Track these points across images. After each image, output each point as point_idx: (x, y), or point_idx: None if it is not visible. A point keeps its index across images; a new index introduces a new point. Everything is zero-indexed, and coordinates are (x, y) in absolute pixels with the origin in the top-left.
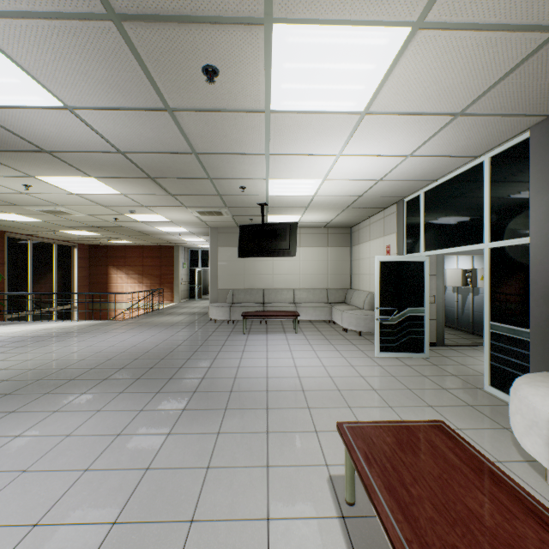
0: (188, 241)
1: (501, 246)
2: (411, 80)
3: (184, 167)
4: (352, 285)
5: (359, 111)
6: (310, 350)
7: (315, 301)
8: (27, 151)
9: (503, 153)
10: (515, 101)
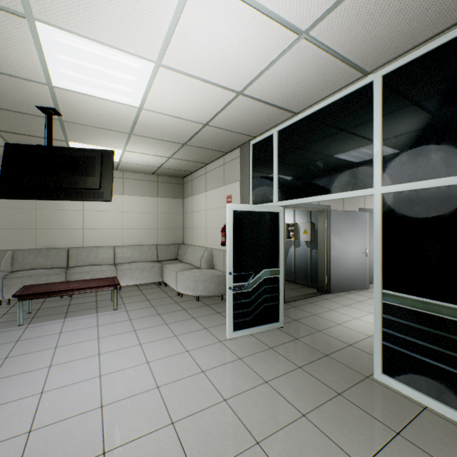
0: None
1: (402, 191)
2: None
3: None
4: (185, 239)
5: None
6: (135, 344)
7: (142, 260)
8: None
9: (405, 68)
10: None
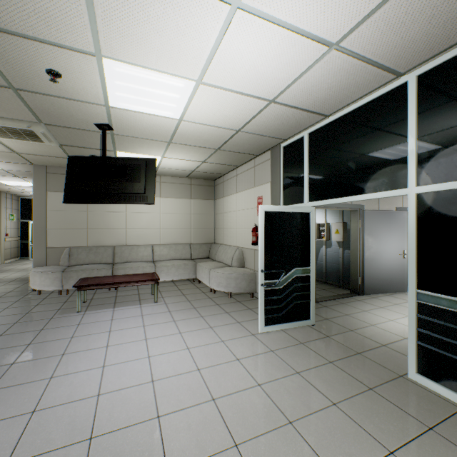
0: (11, 186)
1: (437, 191)
2: None
3: None
4: (216, 239)
5: None
6: (175, 333)
7: (177, 258)
8: None
9: (441, 67)
10: None
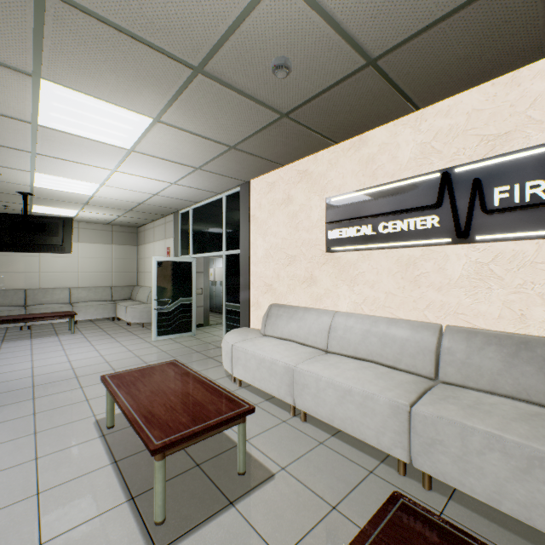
0: None
1: (230, 254)
2: (161, 143)
3: None
4: (140, 282)
5: (127, 148)
6: (89, 345)
7: (97, 299)
8: None
9: (231, 196)
10: (226, 170)
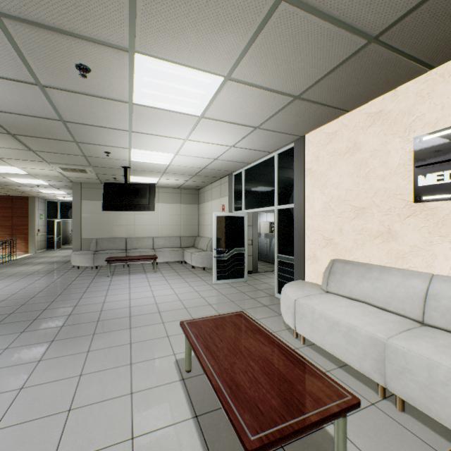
0: (46, 193)
1: (282, 208)
2: (227, 104)
3: (49, 130)
4: (200, 233)
5: (198, 115)
6: (166, 284)
7: (171, 246)
8: None
9: (283, 153)
10: (284, 126)
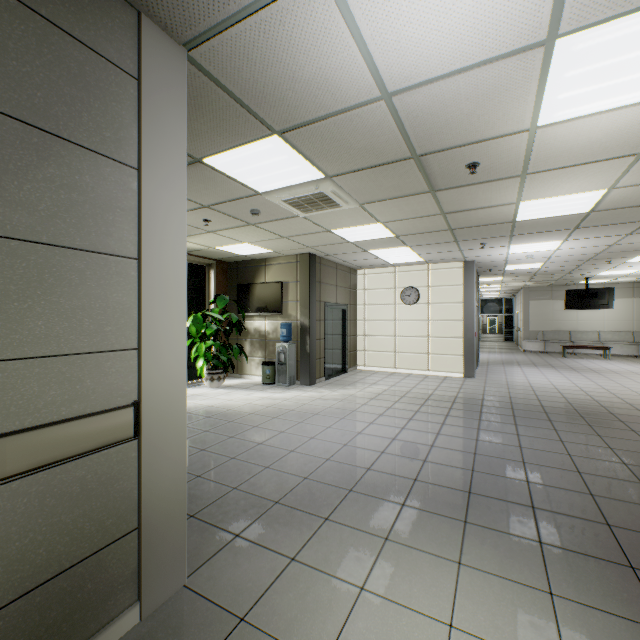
0: (481, 294)
1: None
2: None
3: (558, 272)
4: None
5: None
6: (628, 365)
7: (619, 341)
8: (494, 274)
9: None
10: None
